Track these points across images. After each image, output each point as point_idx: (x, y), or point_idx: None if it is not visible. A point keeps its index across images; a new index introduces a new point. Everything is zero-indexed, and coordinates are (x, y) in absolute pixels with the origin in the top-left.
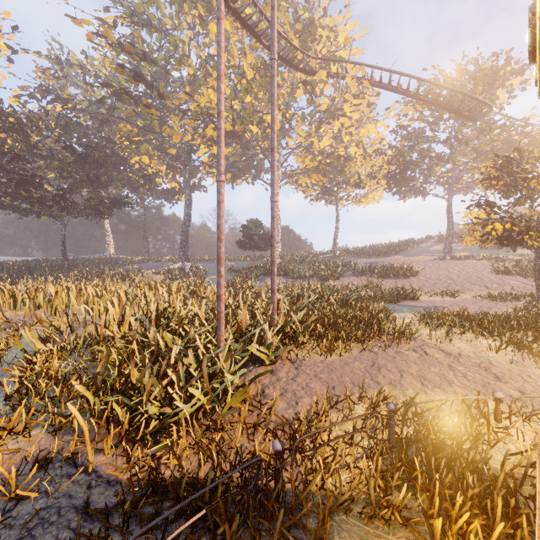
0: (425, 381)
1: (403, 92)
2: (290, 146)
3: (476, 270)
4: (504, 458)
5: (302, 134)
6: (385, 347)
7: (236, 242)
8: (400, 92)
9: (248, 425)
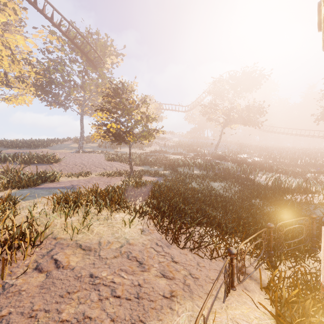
0: None
1: (48, 17)
2: None
3: (97, 159)
4: None
5: None
6: None
7: None
8: (45, 15)
9: None
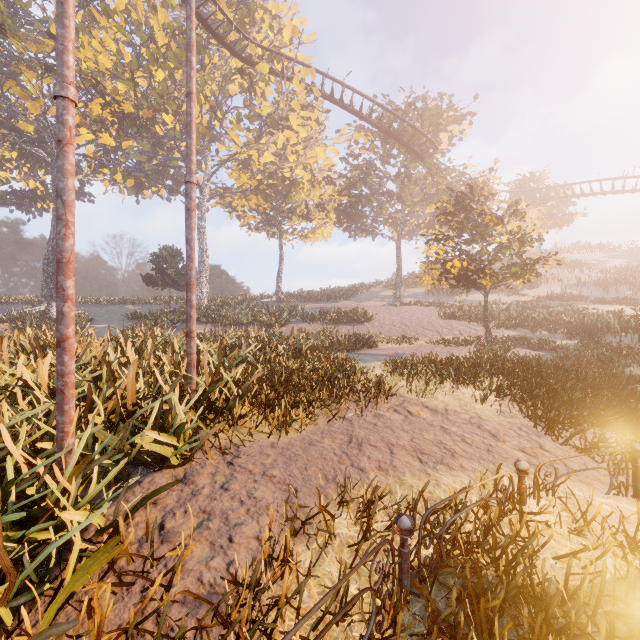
0: (423, 456)
1: (356, 112)
2: (222, 158)
3: (425, 315)
4: (568, 573)
5: (238, 141)
6: (361, 410)
7: (142, 277)
8: (353, 111)
9: (115, 628)
